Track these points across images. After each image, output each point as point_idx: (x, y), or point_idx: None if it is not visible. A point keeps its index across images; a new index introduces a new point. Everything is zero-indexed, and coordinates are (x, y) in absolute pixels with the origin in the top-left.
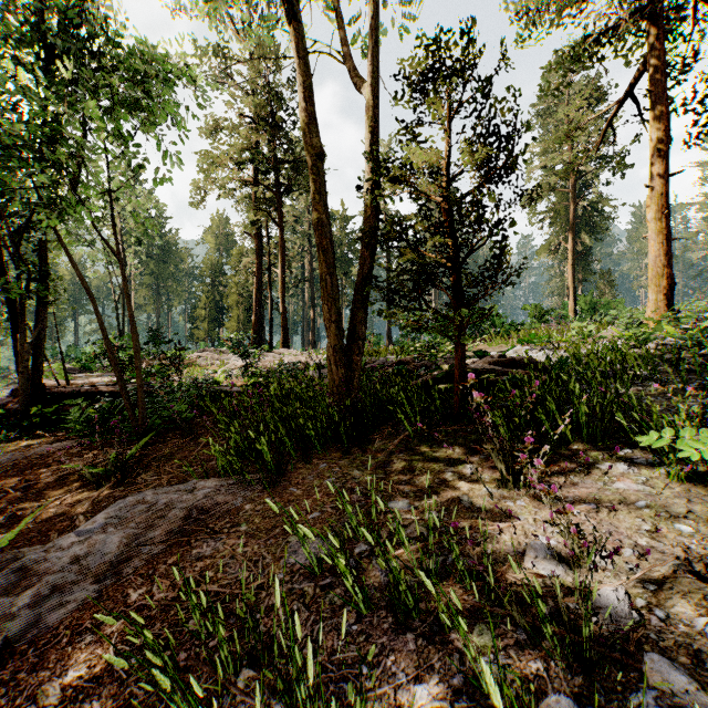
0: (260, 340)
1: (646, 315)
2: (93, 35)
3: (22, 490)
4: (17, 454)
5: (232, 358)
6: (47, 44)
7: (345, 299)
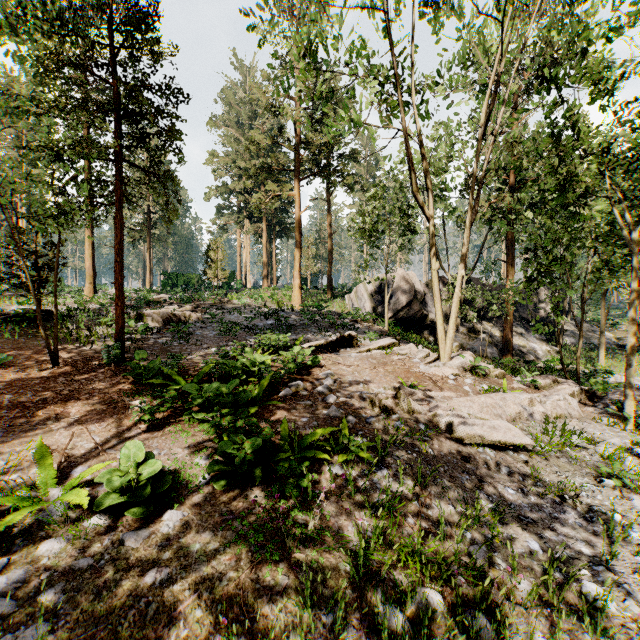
0: None
1: (85, 294)
2: None
3: None
4: None
5: None
6: None
7: None
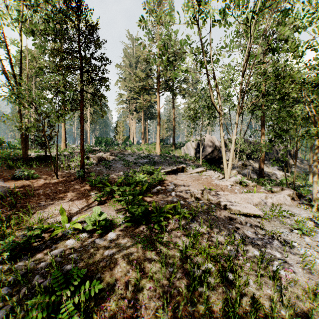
0: None
1: (62, 147)
2: None
3: None
4: None
5: None
6: None
7: None
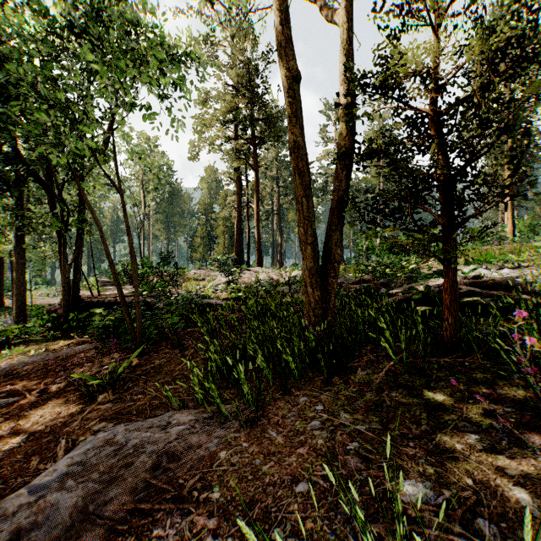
0: (240, 260)
1: None
2: (111, 22)
3: (37, 394)
4: (49, 354)
5: (219, 275)
6: (74, 28)
7: None
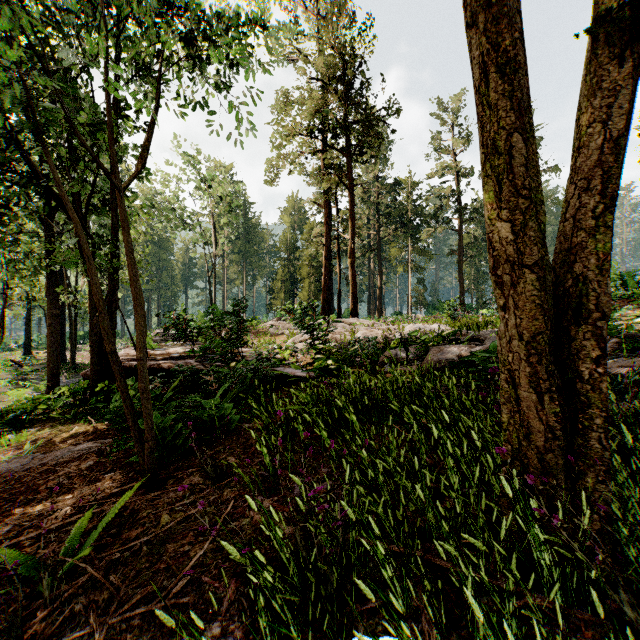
0: (329, 308)
1: None
2: None
3: None
4: (37, 456)
5: None
6: None
7: (412, 266)
